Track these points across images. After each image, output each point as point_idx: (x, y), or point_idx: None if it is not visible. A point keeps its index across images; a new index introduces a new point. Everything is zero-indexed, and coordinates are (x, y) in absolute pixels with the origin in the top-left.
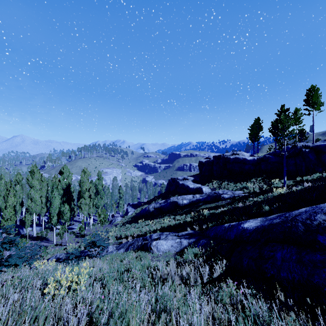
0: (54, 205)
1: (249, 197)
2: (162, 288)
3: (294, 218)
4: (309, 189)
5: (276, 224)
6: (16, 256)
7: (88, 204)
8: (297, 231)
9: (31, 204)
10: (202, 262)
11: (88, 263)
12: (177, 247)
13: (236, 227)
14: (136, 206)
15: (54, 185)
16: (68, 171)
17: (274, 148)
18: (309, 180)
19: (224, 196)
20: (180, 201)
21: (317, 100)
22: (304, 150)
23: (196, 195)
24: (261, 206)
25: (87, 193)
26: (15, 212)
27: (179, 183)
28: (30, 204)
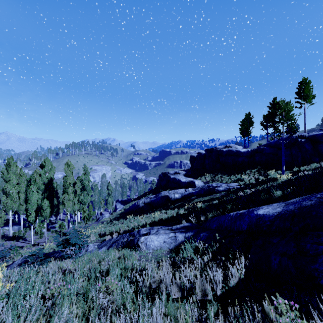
0: (32, 200)
1: (245, 189)
2: (151, 309)
3: None
4: None
5: (314, 206)
6: None
7: (72, 200)
8: None
9: (7, 200)
10: (208, 261)
11: (0, 275)
12: (171, 243)
13: (247, 215)
14: (126, 202)
15: (32, 178)
16: (50, 164)
17: (271, 137)
18: (307, 170)
19: (219, 188)
20: (171, 196)
21: (308, 92)
22: (300, 140)
23: (189, 188)
24: (270, 192)
25: (71, 188)
26: None
27: (170, 177)
28: (5, 200)
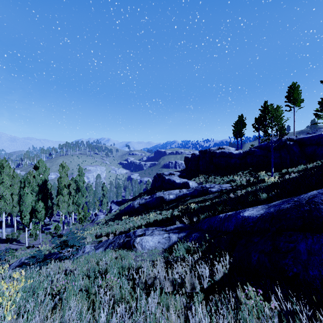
0: (26, 203)
1: (237, 190)
2: (147, 300)
3: (311, 200)
4: (306, 175)
5: (289, 209)
6: None
7: (67, 201)
8: (321, 214)
9: (0, 202)
10: (198, 259)
11: (23, 272)
12: (165, 244)
13: (234, 217)
14: (121, 203)
15: (26, 180)
16: (44, 166)
17: (261, 140)
18: (295, 171)
19: (212, 189)
20: (166, 197)
21: (297, 96)
22: (288, 143)
23: (183, 189)
24: (257, 194)
25: (66, 189)
26: None
27: (165, 178)
28: None
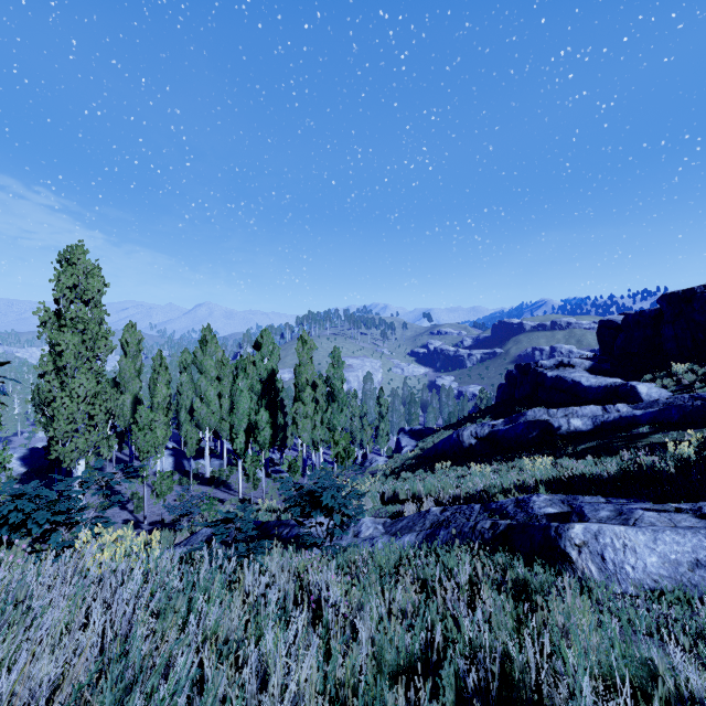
0: (240, 409)
1: None
2: None
3: None
4: None
5: None
6: (29, 496)
7: (311, 416)
8: None
9: (201, 408)
10: None
11: None
12: None
13: None
14: (421, 435)
15: (239, 363)
16: (270, 342)
17: None
18: None
19: None
20: (558, 422)
21: None
22: None
23: (617, 405)
24: None
25: (310, 390)
26: (178, 426)
27: (543, 376)
28: (199, 408)
